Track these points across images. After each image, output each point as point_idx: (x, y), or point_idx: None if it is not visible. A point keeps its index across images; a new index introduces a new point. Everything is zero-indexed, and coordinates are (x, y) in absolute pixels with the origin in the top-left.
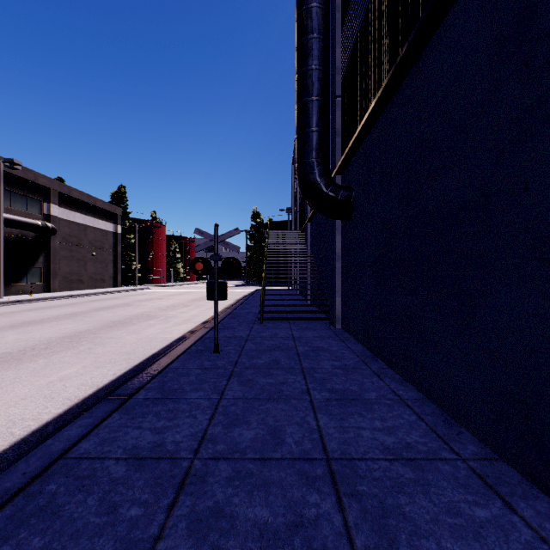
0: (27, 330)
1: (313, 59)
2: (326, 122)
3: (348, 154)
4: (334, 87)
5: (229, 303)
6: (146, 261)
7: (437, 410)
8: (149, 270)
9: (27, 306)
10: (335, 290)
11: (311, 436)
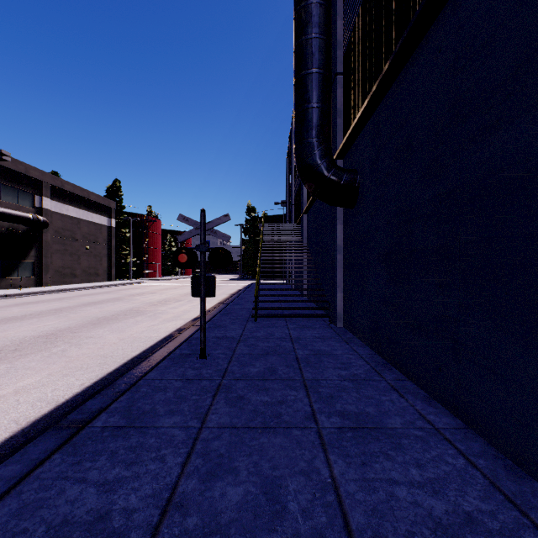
0: (2, 328)
1: (313, 27)
2: (328, 97)
3: (352, 132)
4: (335, 63)
5: (223, 298)
6: (141, 255)
7: (489, 448)
8: (145, 264)
9: (15, 301)
10: (336, 285)
11: (324, 497)
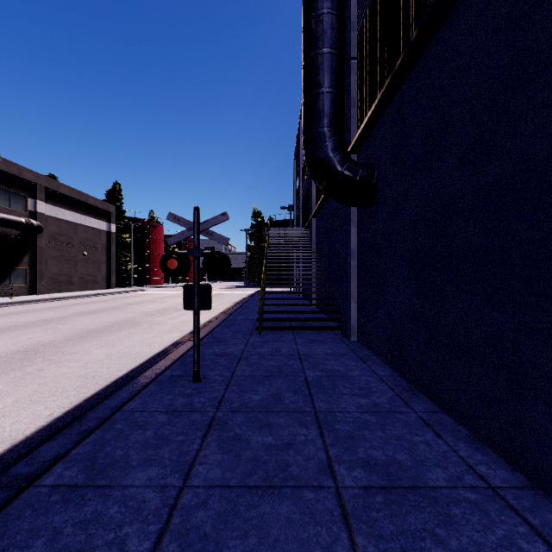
0: None
1: (324, 1)
2: (341, 82)
3: (369, 121)
4: (348, 46)
5: (226, 307)
6: (143, 262)
7: None
8: (146, 271)
9: (3, 310)
10: (349, 295)
11: None
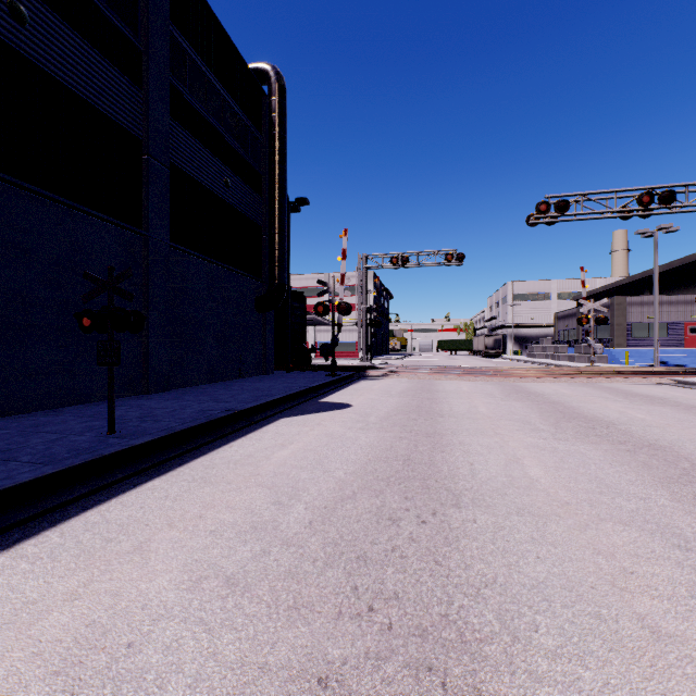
0: None
1: None
2: None
3: None
4: None
5: None
6: None
7: (94, 403)
8: None
9: None
10: None
11: (164, 402)
